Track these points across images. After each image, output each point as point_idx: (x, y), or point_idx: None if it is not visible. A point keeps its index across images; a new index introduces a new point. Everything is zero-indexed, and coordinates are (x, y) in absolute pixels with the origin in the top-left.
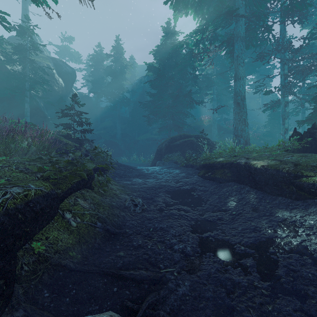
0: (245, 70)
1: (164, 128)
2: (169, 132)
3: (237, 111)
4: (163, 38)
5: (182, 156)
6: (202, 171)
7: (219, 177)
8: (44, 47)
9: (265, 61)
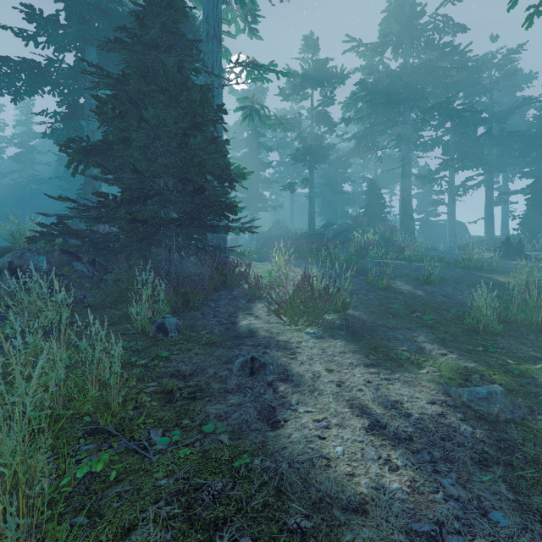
0: None
1: None
2: None
3: None
4: None
5: None
6: None
7: None
8: None
9: None
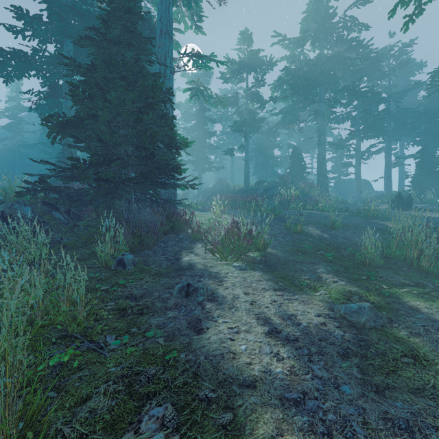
0: None
1: None
2: None
3: None
4: None
5: None
6: None
7: None
8: None
9: None
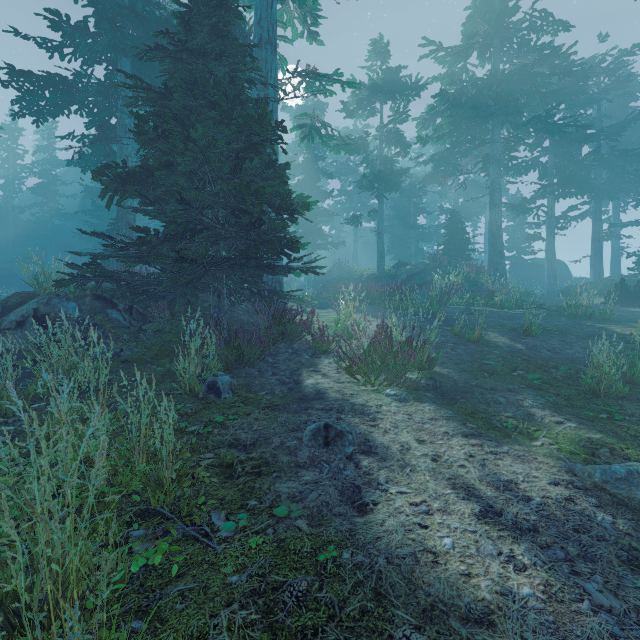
0: None
1: None
2: None
3: None
4: None
5: None
6: None
7: None
8: None
9: None
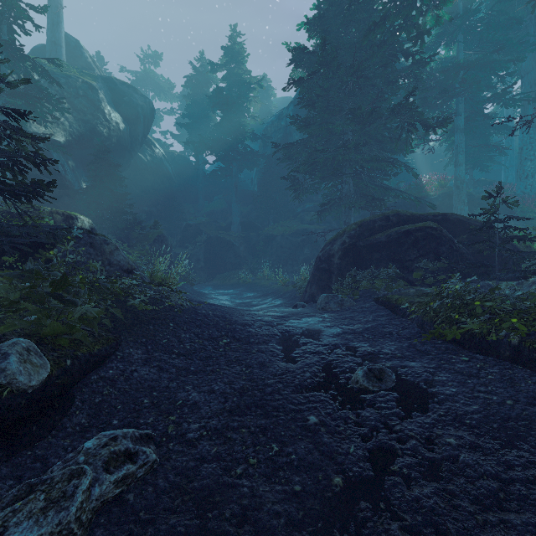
0: None
1: (332, 203)
2: (347, 211)
3: None
4: None
5: (401, 281)
6: None
7: None
8: (109, 73)
9: None
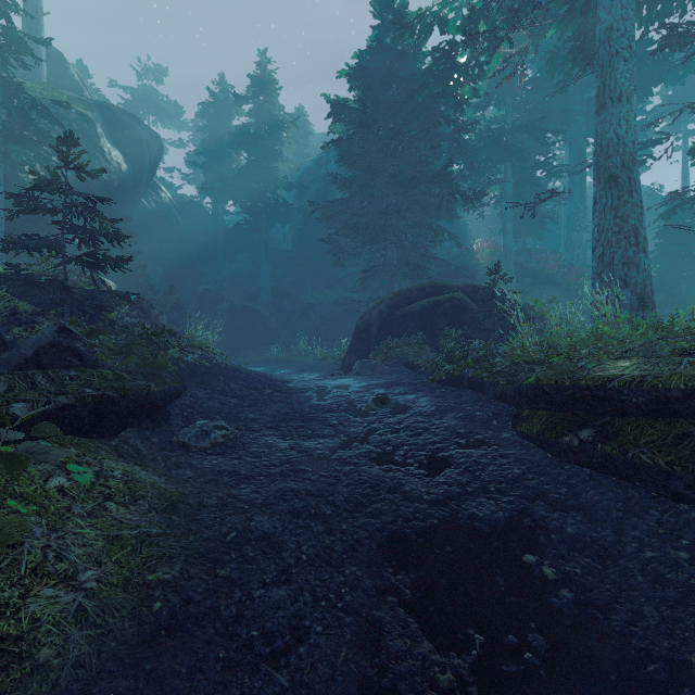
0: (590, 118)
1: (375, 270)
2: (390, 280)
3: (607, 202)
4: (374, 34)
5: (428, 347)
6: (540, 416)
7: (659, 465)
8: (96, 89)
9: (647, 89)
